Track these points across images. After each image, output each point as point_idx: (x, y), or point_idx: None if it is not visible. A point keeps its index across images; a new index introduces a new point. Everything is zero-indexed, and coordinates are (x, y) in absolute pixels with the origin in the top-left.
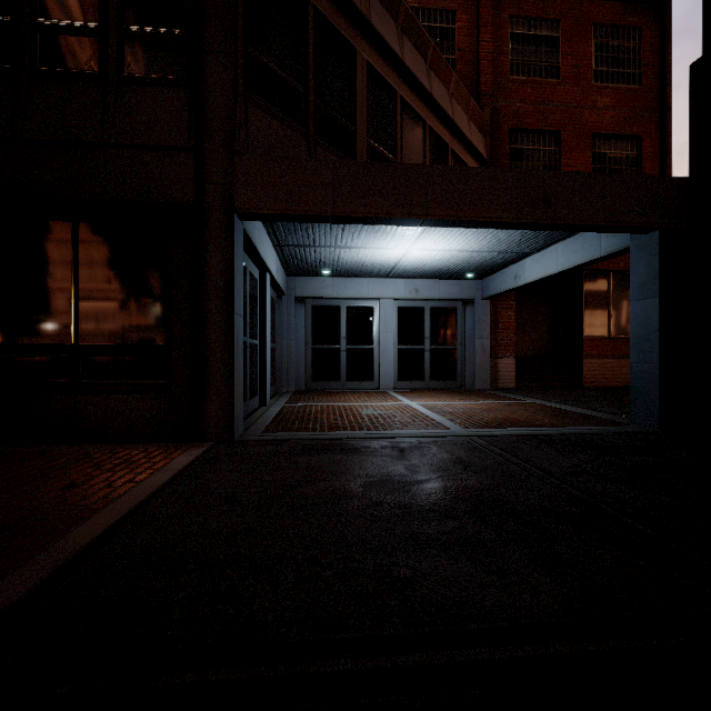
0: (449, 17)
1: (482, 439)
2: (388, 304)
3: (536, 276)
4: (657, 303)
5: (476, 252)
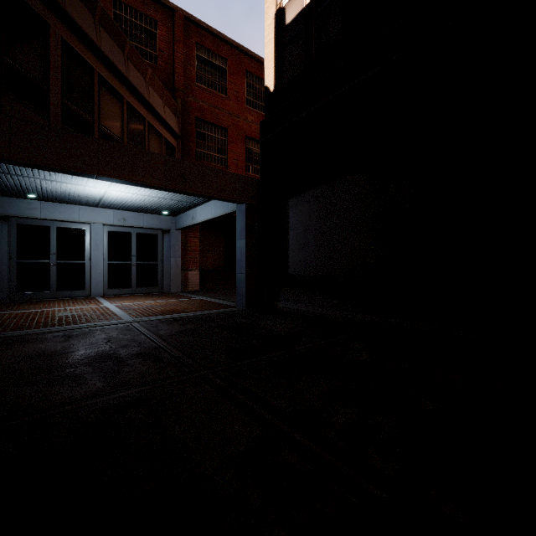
0: (152, 23)
1: (139, 323)
2: (99, 228)
3: (202, 219)
4: (245, 242)
5: (162, 199)
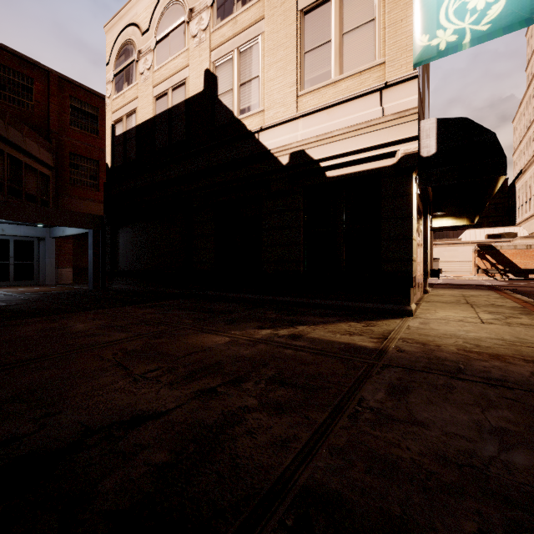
0: (29, 80)
1: (19, 295)
2: None
3: (70, 233)
4: (93, 251)
5: None
